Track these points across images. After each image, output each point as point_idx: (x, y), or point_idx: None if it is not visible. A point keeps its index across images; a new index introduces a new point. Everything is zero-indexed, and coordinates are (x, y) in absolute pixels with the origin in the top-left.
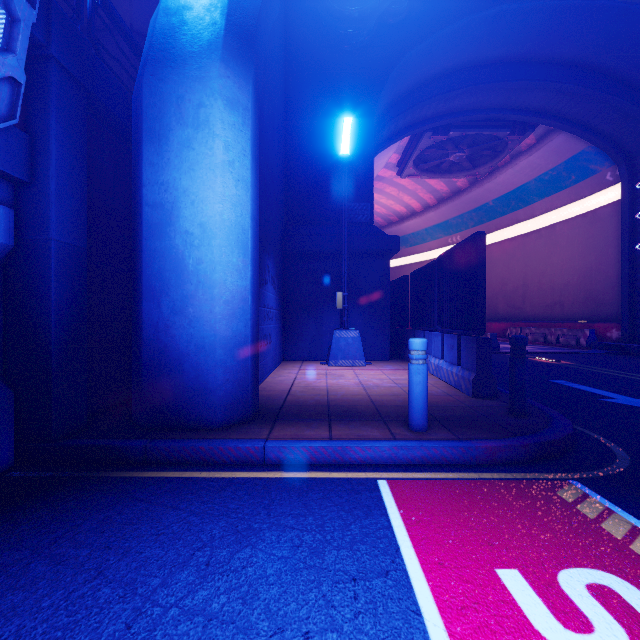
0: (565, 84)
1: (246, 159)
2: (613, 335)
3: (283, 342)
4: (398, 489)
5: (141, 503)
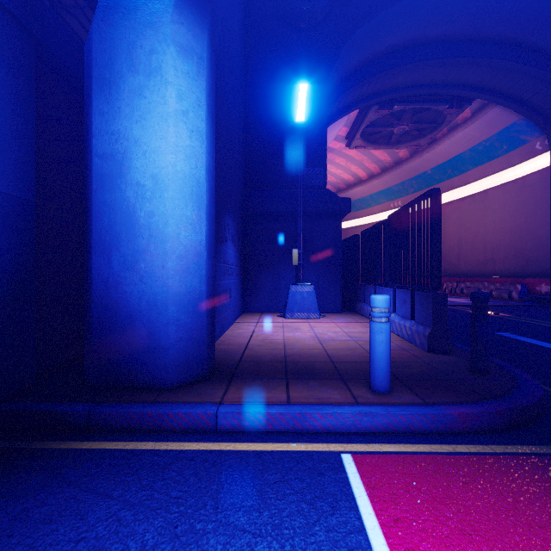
0: (501, 60)
1: (201, 110)
2: (542, 289)
3: (243, 296)
4: (366, 468)
5: (69, 488)
